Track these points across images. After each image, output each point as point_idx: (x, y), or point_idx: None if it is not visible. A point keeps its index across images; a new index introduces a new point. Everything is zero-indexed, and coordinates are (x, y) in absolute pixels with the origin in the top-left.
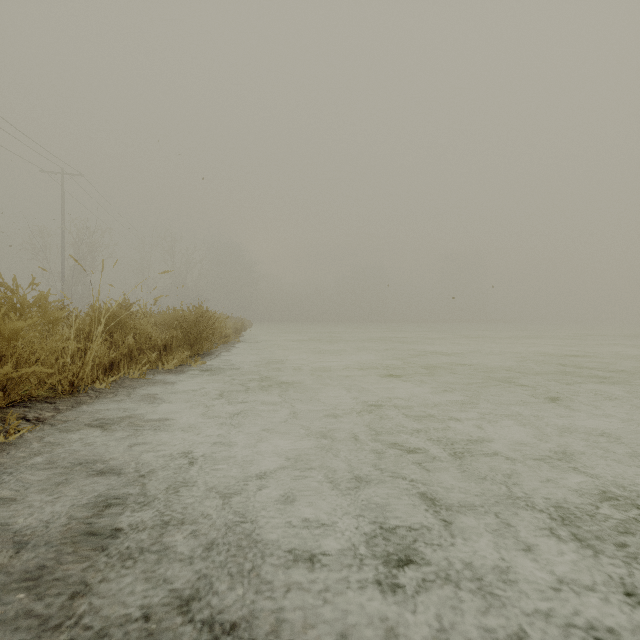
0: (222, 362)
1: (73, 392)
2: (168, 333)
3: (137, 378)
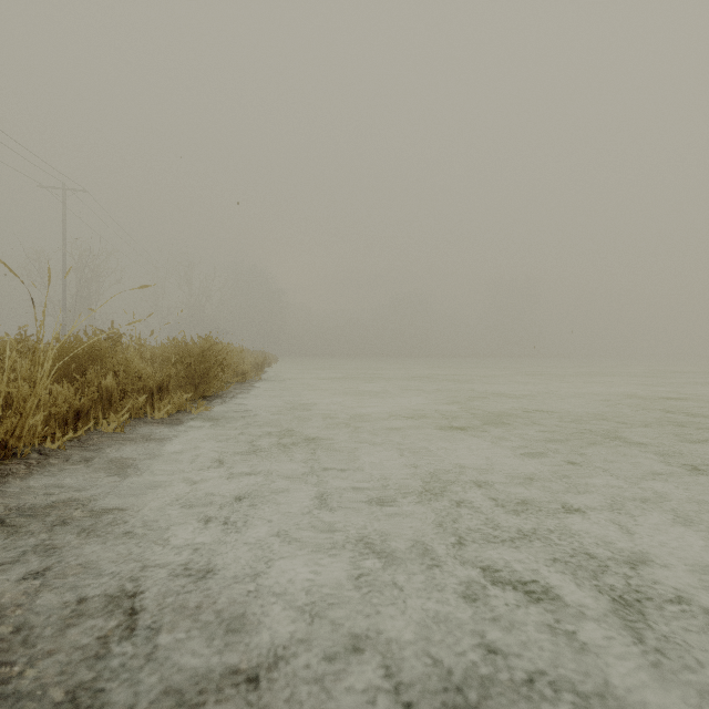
0: (233, 407)
1: (5, 457)
2: (164, 371)
3: (113, 432)
